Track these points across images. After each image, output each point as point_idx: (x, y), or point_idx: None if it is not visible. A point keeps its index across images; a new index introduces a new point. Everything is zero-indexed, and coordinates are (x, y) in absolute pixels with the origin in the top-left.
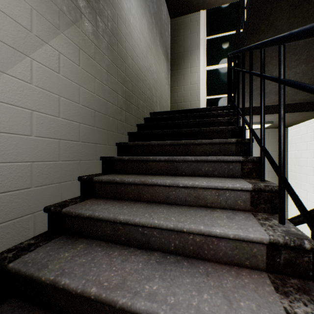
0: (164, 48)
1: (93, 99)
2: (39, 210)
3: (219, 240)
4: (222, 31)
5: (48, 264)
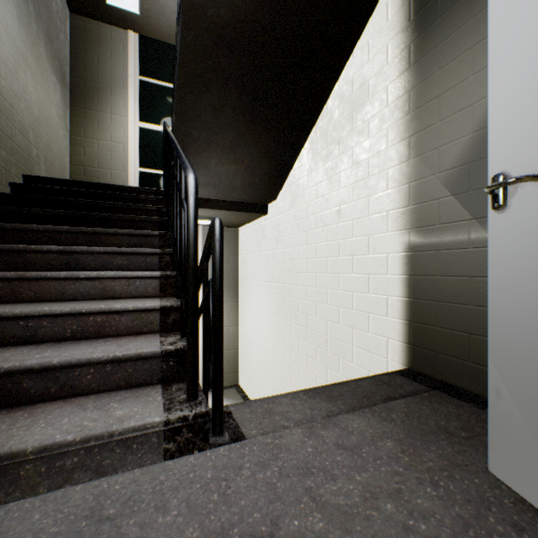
0: (57, 62)
1: None
2: None
3: (121, 316)
4: (165, 79)
5: None
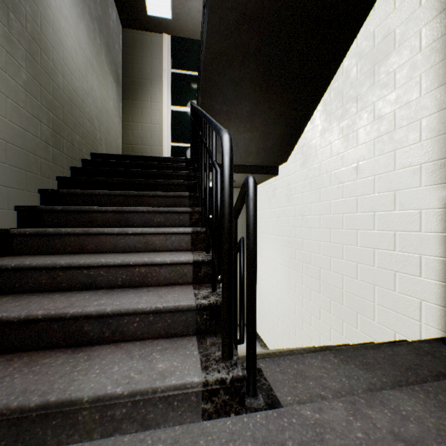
0: (113, 66)
1: (5, 126)
2: None
3: (160, 268)
4: (190, 69)
5: None
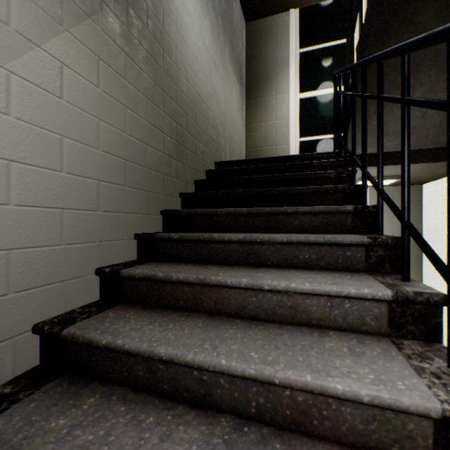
0: (236, 65)
1: (123, 142)
2: (22, 331)
3: (340, 401)
4: (324, 40)
5: (23, 446)
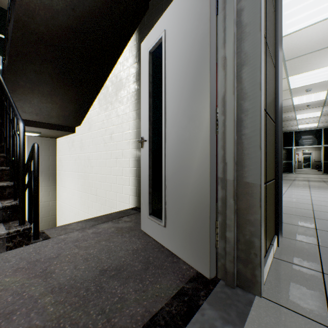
0: None
1: None
2: None
3: None
4: None
5: None
